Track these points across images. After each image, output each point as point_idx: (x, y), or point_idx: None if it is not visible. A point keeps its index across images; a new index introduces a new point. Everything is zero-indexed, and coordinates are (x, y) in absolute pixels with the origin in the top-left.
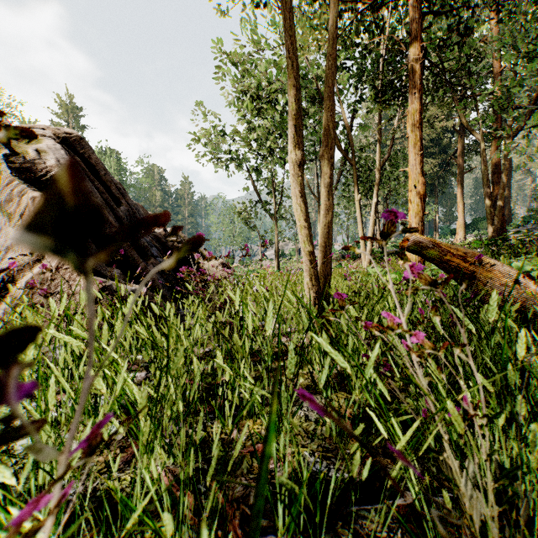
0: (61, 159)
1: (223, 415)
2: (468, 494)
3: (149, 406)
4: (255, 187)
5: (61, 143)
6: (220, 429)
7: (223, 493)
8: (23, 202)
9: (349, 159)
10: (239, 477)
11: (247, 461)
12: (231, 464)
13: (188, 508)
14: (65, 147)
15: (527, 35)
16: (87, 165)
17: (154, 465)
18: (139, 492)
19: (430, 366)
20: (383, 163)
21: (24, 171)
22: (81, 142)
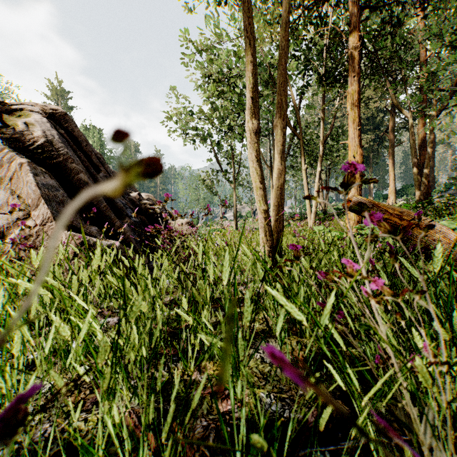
0: (47, 131)
1: (186, 357)
2: (427, 443)
3: (109, 353)
4: (216, 158)
5: (48, 118)
6: (178, 378)
7: (184, 434)
8: (12, 167)
9: (297, 134)
10: (199, 417)
11: (207, 402)
12: (188, 415)
13: (147, 455)
14: (52, 121)
15: (451, 26)
16: (71, 137)
17: (116, 410)
18: (101, 436)
19: (381, 313)
20: (326, 137)
21: (14, 140)
22: (66, 117)
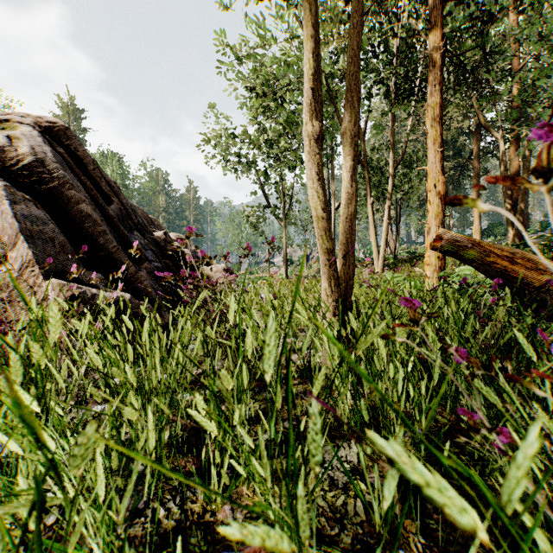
0: (37, 147)
1: (211, 476)
2: None
3: None
4: (262, 190)
5: (44, 133)
6: None
7: None
8: None
9: (361, 160)
10: None
11: None
12: None
13: None
14: (47, 137)
15: None
16: (74, 158)
17: None
18: None
19: None
20: (397, 164)
21: None
22: (67, 132)
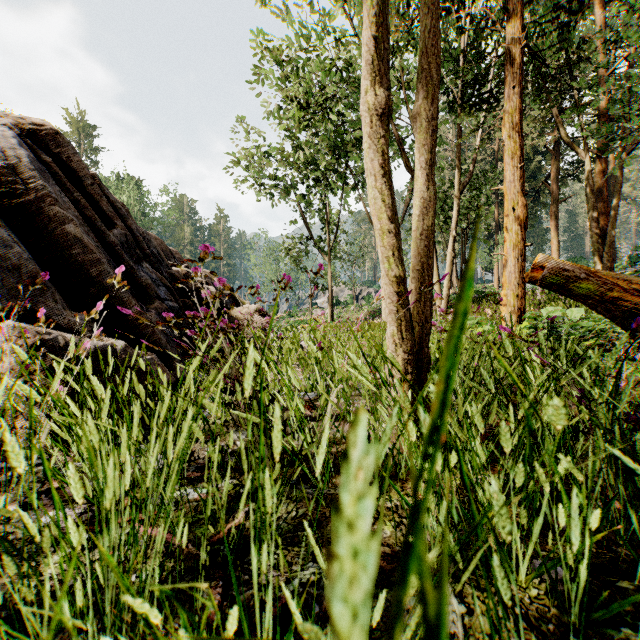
0: (10, 149)
1: None
2: None
3: None
4: (303, 219)
5: (28, 138)
6: None
7: None
8: None
9: None
10: None
11: None
12: None
13: None
14: (30, 141)
15: None
16: (66, 170)
17: None
18: None
19: None
20: (464, 187)
21: None
22: (58, 138)
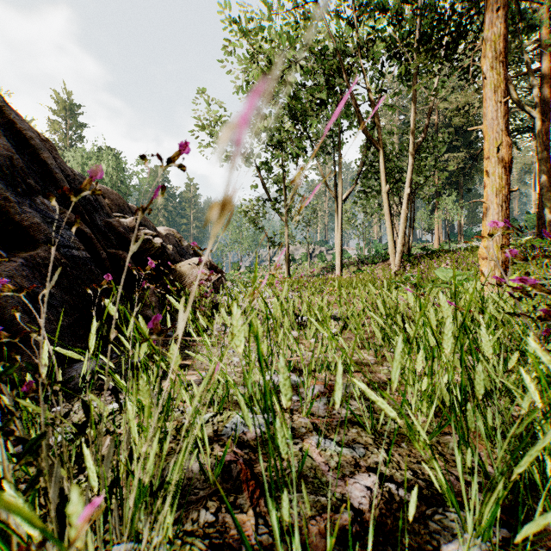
0: None
1: None
2: None
3: None
4: (262, 183)
5: None
6: None
7: None
8: None
9: (375, 142)
10: None
11: None
12: None
13: None
14: None
15: None
16: None
17: None
18: None
19: None
20: (417, 146)
21: None
22: None
